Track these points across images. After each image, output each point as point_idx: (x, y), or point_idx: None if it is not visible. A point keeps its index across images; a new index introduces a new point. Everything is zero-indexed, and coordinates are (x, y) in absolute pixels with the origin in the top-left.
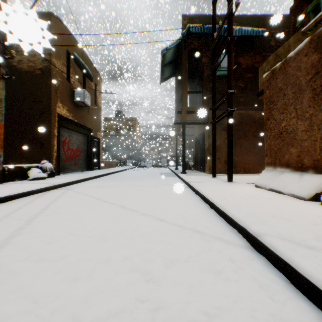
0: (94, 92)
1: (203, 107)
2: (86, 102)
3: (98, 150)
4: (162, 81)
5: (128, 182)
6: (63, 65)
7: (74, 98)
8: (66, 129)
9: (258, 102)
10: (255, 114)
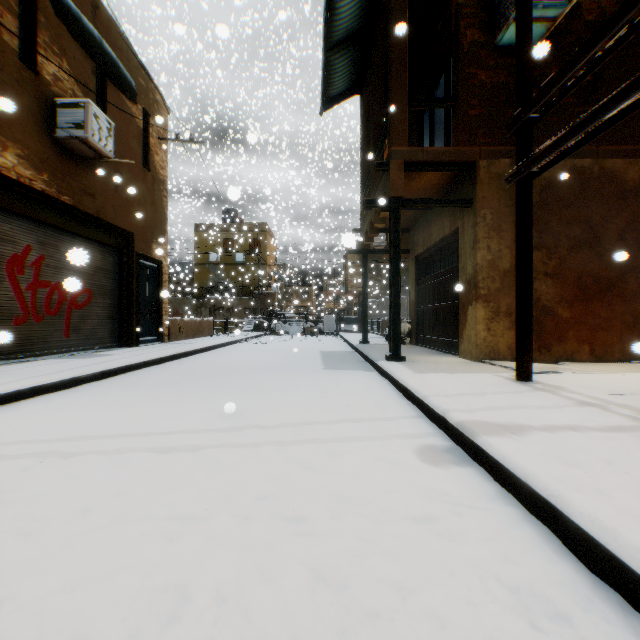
0: (143, 135)
1: (458, 150)
2: (97, 141)
3: (158, 291)
4: (327, 107)
5: (196, 403)
6: (1, 6)
7: (57, 127)
8: (29, 220)
9: (636, 132)
10: (626, 171)
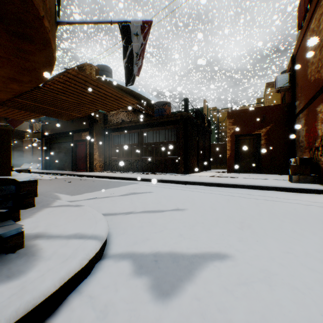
0: None
1: None
2: None
3: None
4: None
5: None
6: None
7: None
8: None
9: None
10: None
